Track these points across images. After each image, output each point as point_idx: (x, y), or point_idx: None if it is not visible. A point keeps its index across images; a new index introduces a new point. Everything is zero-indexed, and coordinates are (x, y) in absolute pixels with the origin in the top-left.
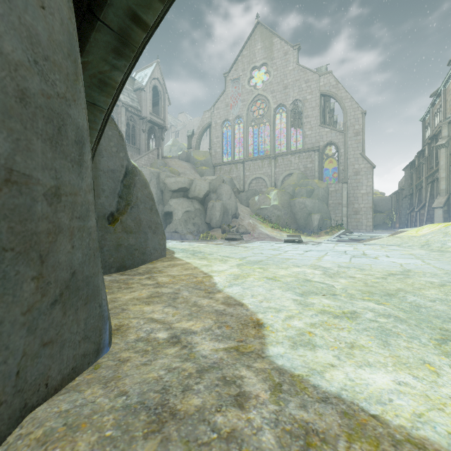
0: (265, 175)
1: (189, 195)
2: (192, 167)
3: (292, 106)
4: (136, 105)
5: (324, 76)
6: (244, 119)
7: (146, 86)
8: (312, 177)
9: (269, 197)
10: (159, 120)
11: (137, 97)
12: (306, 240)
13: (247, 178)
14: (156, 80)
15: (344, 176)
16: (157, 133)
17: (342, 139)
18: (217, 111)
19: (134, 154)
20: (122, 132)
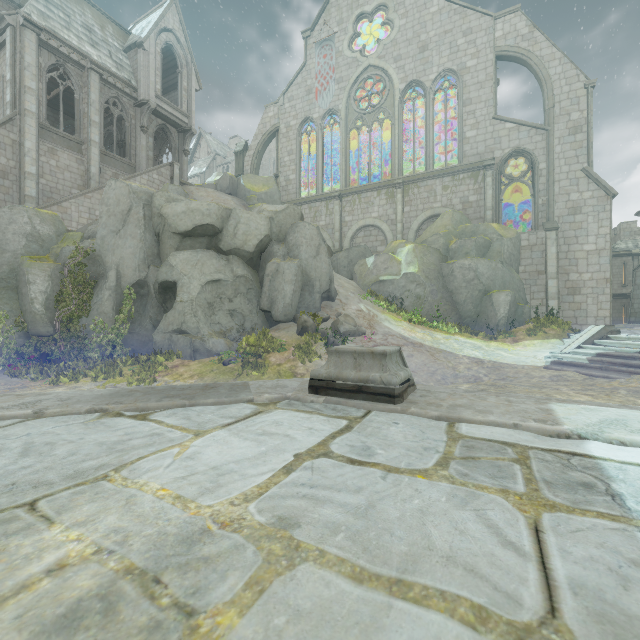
0: (382, 219)
1: (222, 245)
2: (241, 204)
3: (436, 84)
4: (127, 76)
5: (504, 18)
6: (341, 115)
7: (149, 39)
8: (479, 220)
9: (397, 259)
10: (177, 114)
11: (131, 64)
12: (495, 350)
13: (348, 227)
14: (171, 35)
15: (548, 217)
16: (175, 141)
17: (543, 142)
18: (290, 104)
19: (121, 174)
20: (92, 123)
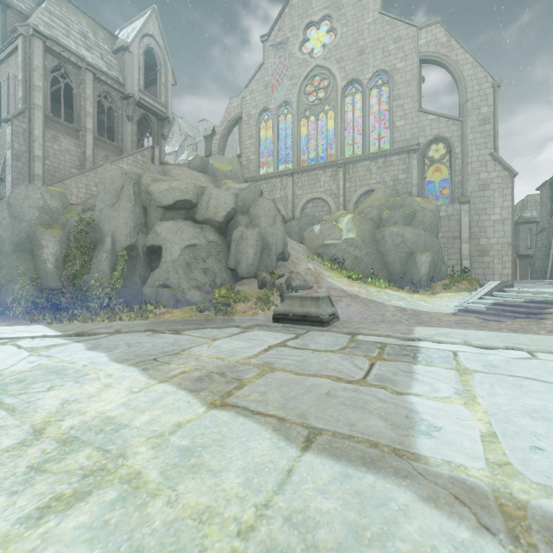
0: (327, 193)
1: (197, 216)
2: (210, 180)
3: (371, 82)
4: (115, 74)
5: (427, 29)
6: (293, 106)
7: (133, 44)
8: (406, 195)
9: (339, 226)
10: (157, 105)
11: (119, 63)
12: (416, 301)
13: (299, 200)
14: (152, 39)
15: (462, 192)
16: (154, 127)
17: (458, 131)
18: (251, 96)
19: (111, 155)
20: (88, 114)
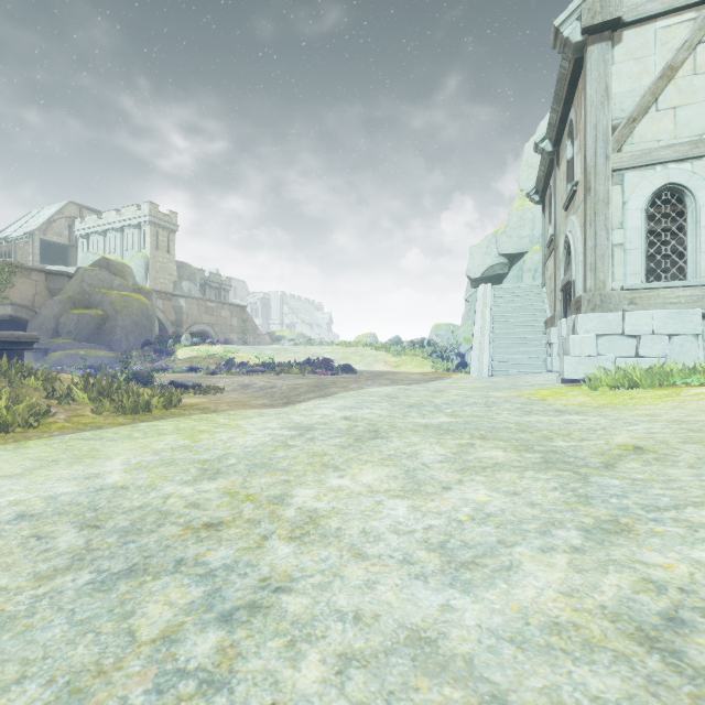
0: None
1: None
2: None
3: None
4: None
5: None
6: None
7: None
8: None
9: None
10: None
11: None
12: None
13: None
14: None
15: None
16: None
17: None
18: None
19: None
20: None
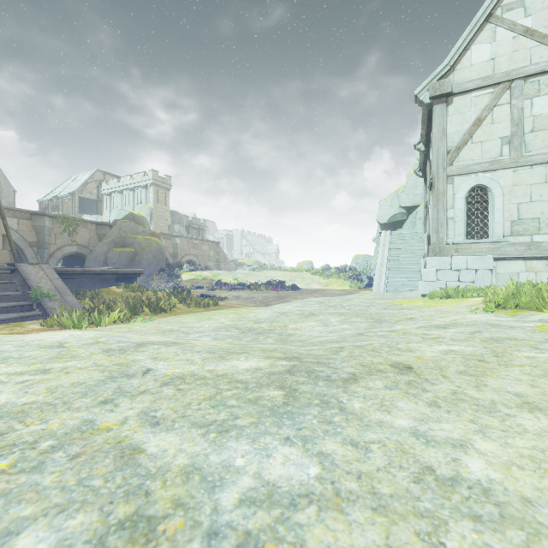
0: None
1: None
2: None
3: None
4: None
5: None
6: None
7: None
8: None
9: None
10: None
11: None
12: None
13: None
14: None
15: None
16: None
17: None
18: None
19: None
20: None
